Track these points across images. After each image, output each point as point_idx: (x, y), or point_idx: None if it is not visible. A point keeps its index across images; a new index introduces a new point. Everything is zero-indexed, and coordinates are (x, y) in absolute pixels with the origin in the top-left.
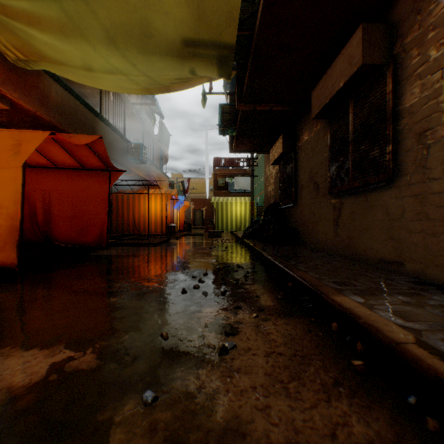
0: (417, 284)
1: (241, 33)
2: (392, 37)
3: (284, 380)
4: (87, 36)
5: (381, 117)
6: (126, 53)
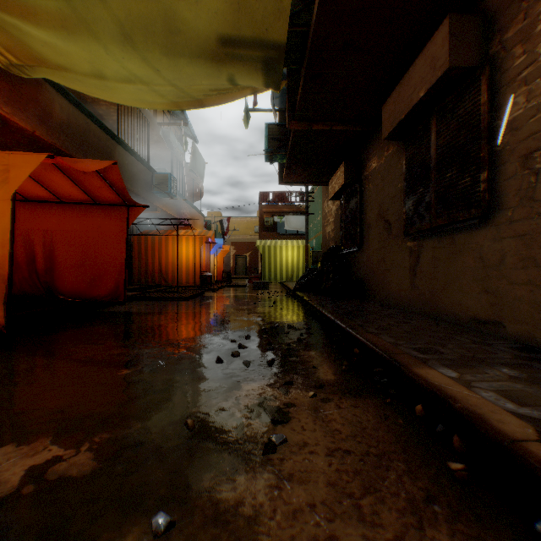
0: (524, 352)
1: (293, 30)
2: (487, 33)
3: (354, 493)
4: (96, 32)
5: (474, 135)
6: (147, 55)
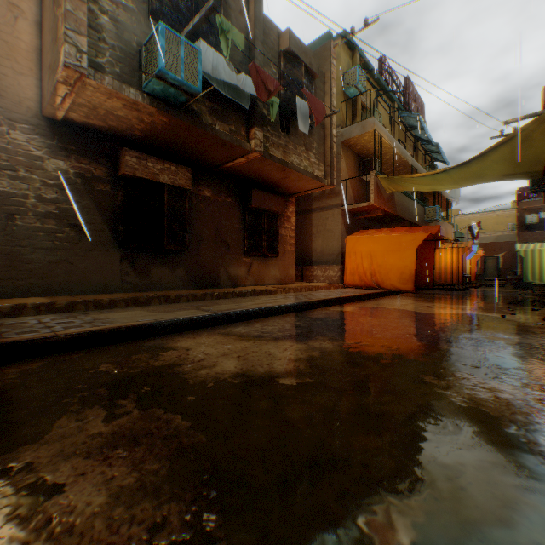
0: None
1: None
2: None
3: None
4: (441, 183)
5: None
6: (462, 184)
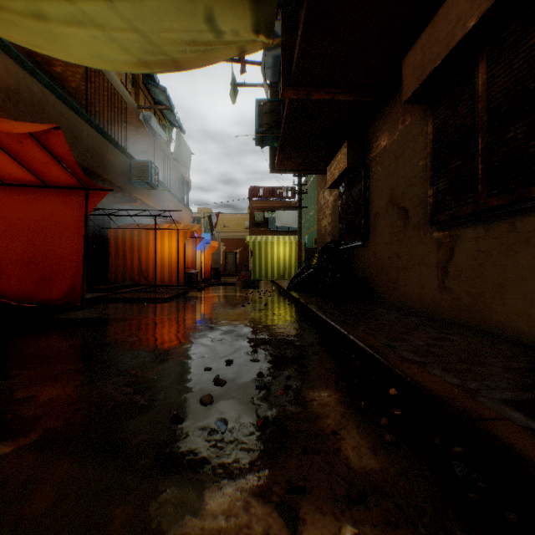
0: None
1: None
2: None
3: None
4: None
5: None
6: None
